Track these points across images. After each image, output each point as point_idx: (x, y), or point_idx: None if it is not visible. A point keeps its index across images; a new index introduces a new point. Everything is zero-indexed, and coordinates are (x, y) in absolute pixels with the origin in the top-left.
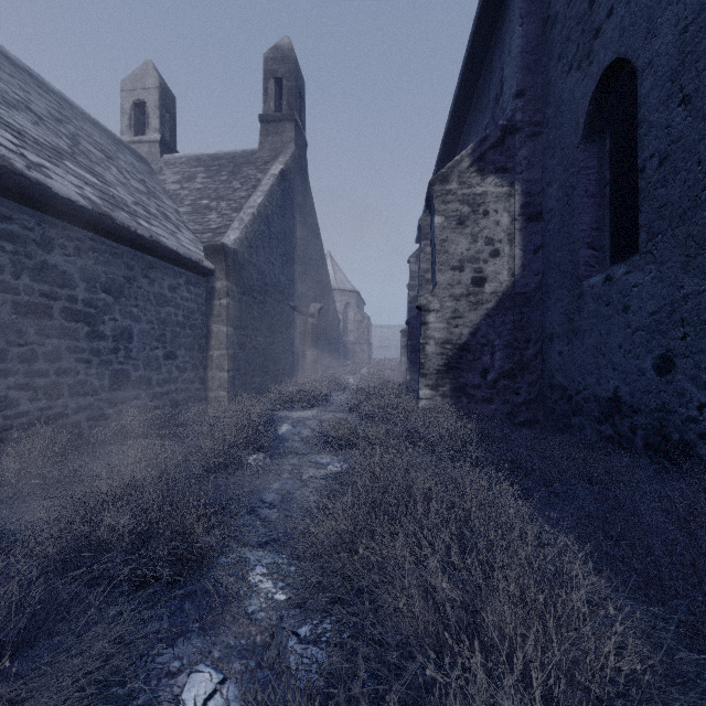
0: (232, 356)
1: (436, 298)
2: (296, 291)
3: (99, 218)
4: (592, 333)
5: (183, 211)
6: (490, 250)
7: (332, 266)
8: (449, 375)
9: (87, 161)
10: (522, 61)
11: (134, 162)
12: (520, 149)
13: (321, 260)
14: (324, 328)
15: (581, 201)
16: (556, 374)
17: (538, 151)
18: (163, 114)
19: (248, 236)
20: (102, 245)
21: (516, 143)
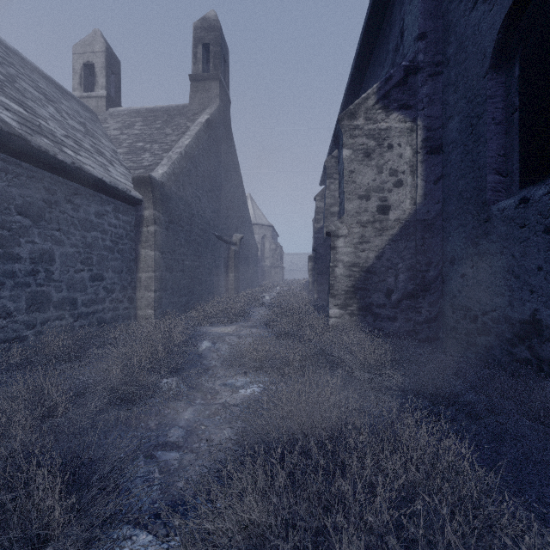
0: (159, 278)
1: (344, 224)
2: (220, 223)
3: (10, 139)
4: (503, 256)
5: (121, 151)
6: (394, 181)
7: (252, 205)
8: (356, 295)
9: (19, 95)
10: (423, 6)
11: (78, 110)
12: (421, 87)
13: (242, 199)
14: (245, 254)
15: (488, 128)
16: (458, 295)
17: (439, 89)
18: (109, 74)
19: (175, 172)
20: (17, 167)
21: (418, 82)
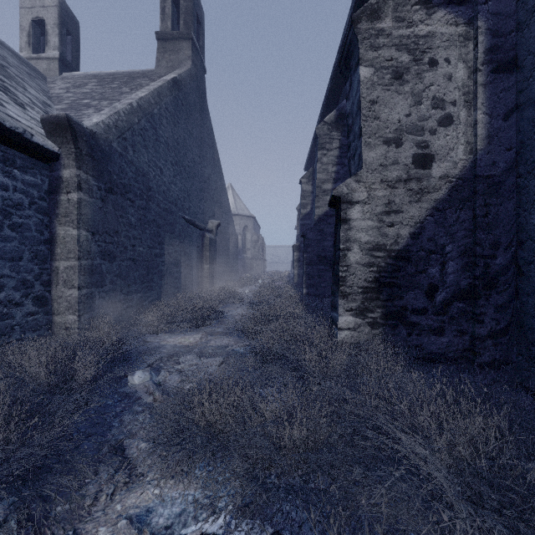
0: (87, 269)
1: (362, 184)
2: (192, 206)
3: None
4: None
5: (58, 107)
6: (439, 116)
7: (233, 195)
8: (381, 295)
9: None
10: None
11: (7, 57)
12: None
13: (220, 182)
14: (223, 244)
15: None
16: None
17: None
18: (64, 33)
19: (120, 125)
20: None
21: None
